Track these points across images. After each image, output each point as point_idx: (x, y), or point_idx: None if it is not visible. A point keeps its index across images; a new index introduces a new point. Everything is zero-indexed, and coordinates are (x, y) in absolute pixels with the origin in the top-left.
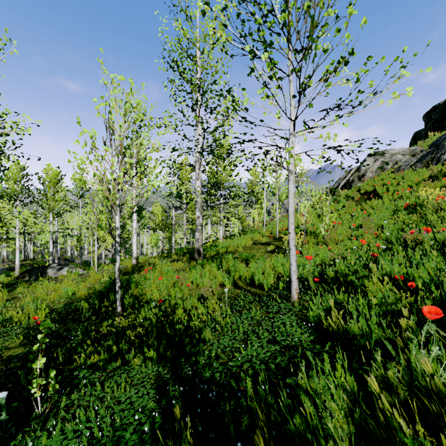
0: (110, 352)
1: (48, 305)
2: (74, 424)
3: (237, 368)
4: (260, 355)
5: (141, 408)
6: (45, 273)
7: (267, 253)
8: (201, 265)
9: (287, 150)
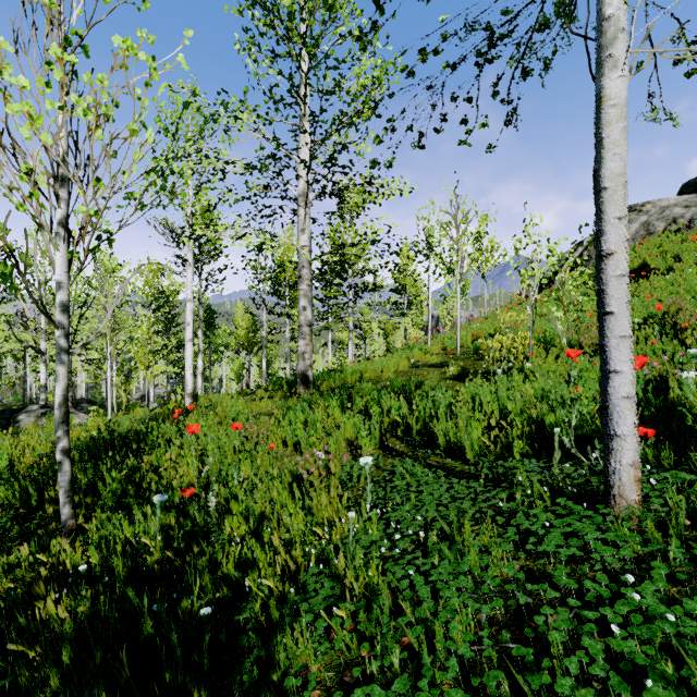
0: None
1: None
2: None
3: None
4: None
5: None
6: (14, 422)
7: (444, 380)
8: (309, 405)
9: None
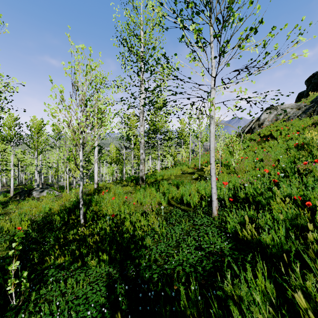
0: (73, 255)
1: (29, 218)
2: (39, 317)
3: (171, 269)
4: (189, 259)
5: (93, 303)
6: (31, 194)
7: (192, 180)
8: (144, 189)
9: (209, 100)
